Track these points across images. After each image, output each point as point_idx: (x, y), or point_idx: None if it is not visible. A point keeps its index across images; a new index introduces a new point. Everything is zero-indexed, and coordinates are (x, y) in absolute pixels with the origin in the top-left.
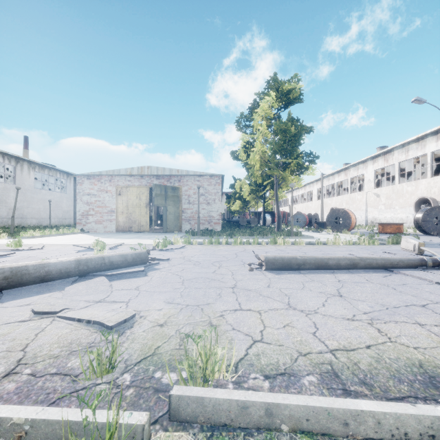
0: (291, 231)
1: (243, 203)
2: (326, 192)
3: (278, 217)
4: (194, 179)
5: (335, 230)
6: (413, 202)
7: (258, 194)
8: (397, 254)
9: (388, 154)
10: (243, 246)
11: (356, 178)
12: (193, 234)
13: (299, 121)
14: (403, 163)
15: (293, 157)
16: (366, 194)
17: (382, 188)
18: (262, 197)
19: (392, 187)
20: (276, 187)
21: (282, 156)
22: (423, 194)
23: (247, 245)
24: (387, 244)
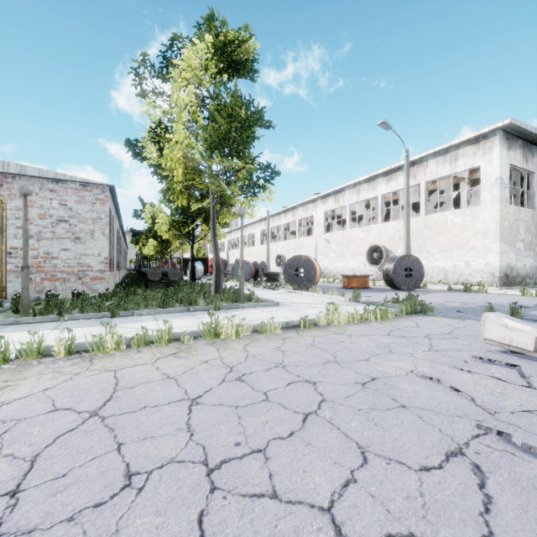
0: (241, 293)
1: (161, 245)
2: (271, 235)
3: (217, 268)
4: (42, 187)
5: (296, 286)
6: (364, 250)
7: (184, 229)
8: (528, 370)
9: (339, 194)
10: (122, 360)
11: (303, 220)
12: (14, 310)
13: (253, 103)
14: (351, 206)
15: (243, 161)
16: (315, 240)
17: (333, 232)
18: (189, 235)
19: (343, 232)
20: (214, 214)
21: (226, 155)
22: (375, 241)
23: (136, 353)
24: (399, 314)
